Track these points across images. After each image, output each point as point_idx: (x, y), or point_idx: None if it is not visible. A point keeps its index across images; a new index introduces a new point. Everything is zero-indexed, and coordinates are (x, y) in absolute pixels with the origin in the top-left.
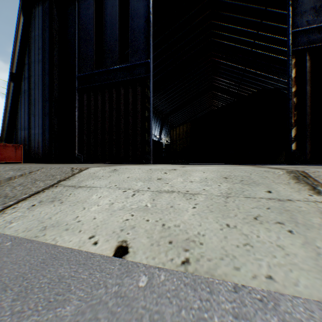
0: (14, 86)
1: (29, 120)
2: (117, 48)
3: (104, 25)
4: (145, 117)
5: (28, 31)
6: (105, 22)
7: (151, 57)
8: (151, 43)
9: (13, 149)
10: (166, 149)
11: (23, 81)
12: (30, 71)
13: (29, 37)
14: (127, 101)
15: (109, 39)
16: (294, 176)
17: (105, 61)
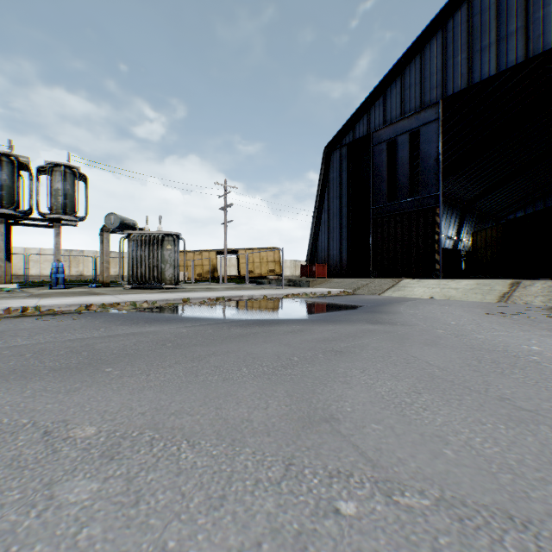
0: (316, 218)
1: (328, 244)
2: (408, 184)
3: (396, 166)
4: (434, 240)
5: (328, 174)
6: (396, 164)
7: (440, 190)
8: (440, 179)
9: (322, 267)
10: (467, 258)
11: (323, 213)
12: (329, 205)
13: (328, 178)
14: (417, 227)
15: (401, 177)
16: (511, 283)
17: (396, 195)
